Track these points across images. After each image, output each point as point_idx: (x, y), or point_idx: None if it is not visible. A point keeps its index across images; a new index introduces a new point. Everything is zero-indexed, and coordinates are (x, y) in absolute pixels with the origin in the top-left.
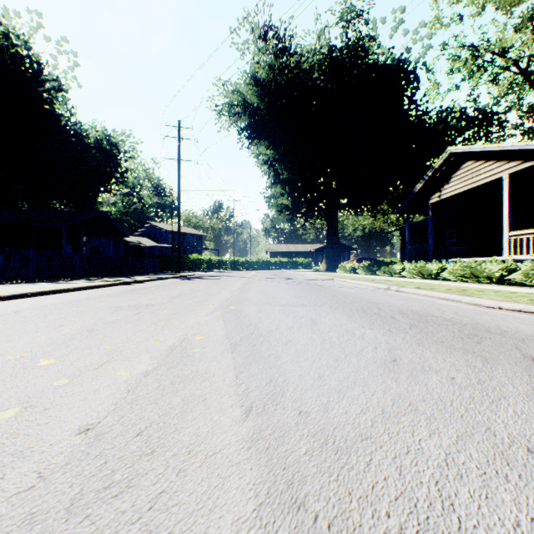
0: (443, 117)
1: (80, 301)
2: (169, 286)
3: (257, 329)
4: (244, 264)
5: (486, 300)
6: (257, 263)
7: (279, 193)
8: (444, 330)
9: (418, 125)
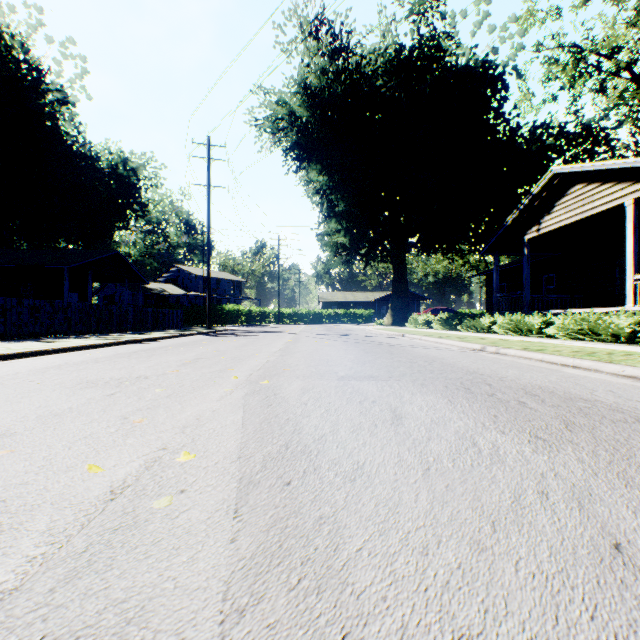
0: (537, 134)
1: (45, 370)
2: (188, 346)
3: (298, 432)
4: (291, 317)
5: None
6: (307, 315)
7: (335, 229)
8: (636, 436)
9: (507, 143)
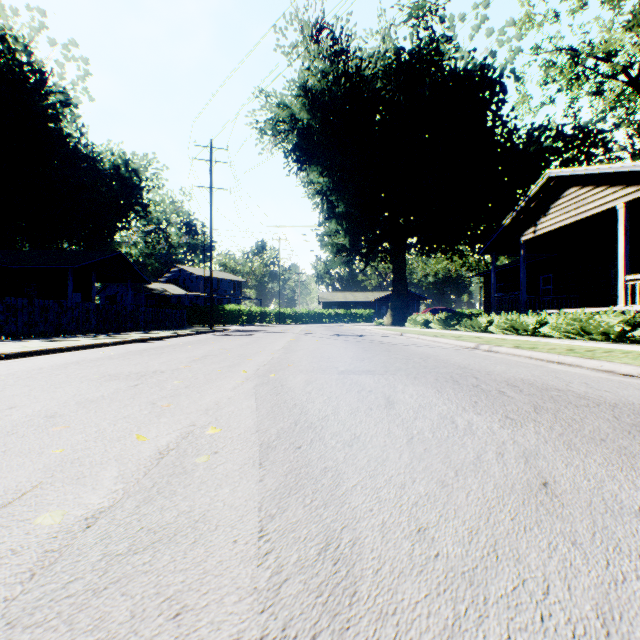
0: (535, 136)
1: (66, 366)
2: (194, 344)
3: (304, 413)
4: (291, 317)
5: (622, 366)
6: (307, 315)
7: (335, 230)
8: (591, 417)
9: (505, 146)
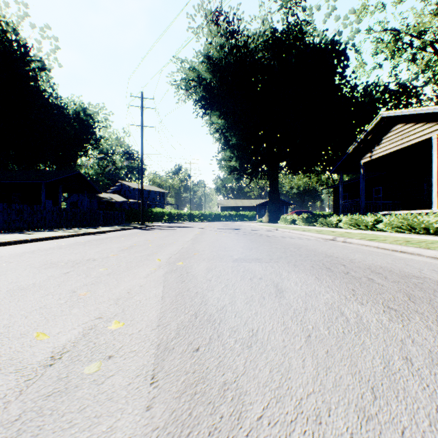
0: (369, 91)
1: (22, 254)
2: (127, 237)
3: (204, 303)
4: (199, 217)
5: None
6: (210, 215)
7: (229, 156)
8: None
9: (348, 97)
